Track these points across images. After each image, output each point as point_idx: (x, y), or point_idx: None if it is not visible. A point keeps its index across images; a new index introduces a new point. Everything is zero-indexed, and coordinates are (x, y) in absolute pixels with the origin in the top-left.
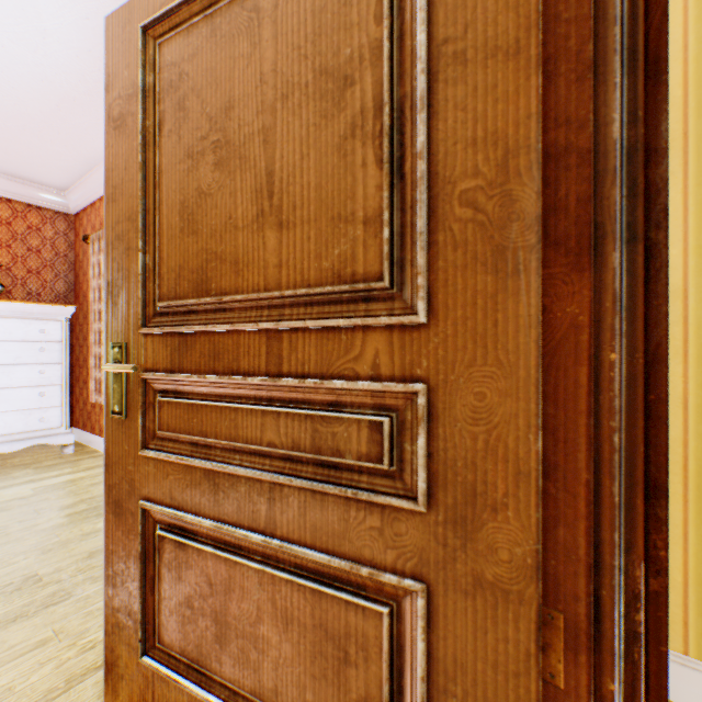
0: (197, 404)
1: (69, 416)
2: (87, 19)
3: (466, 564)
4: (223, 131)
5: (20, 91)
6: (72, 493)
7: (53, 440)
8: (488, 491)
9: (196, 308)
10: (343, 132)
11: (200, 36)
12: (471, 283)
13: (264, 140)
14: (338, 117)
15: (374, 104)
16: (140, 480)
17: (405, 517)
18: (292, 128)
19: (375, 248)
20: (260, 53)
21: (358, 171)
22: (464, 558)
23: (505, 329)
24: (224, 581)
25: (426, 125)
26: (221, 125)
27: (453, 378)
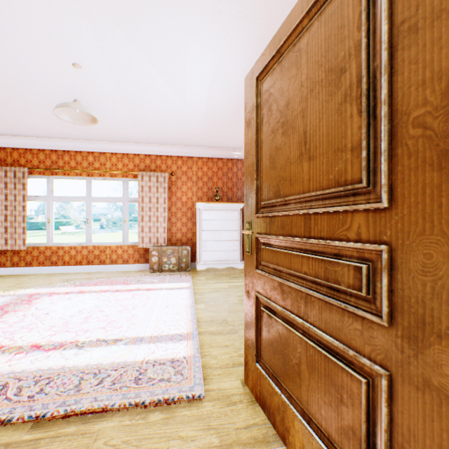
0: (275, 250)
1: (241, 255)
2: (244, 70)
3: (417, 368)
4: (285, 116)
5: (223, 112)
6: (241, 290)
7: (235, 265)
8: (434, 323)
9: (275, 204)
10: (339, 100)
11: (276, 74)
12: (420, 179)
13: (302, 116)
14: (337, 93)
15: (356, 79)
16: (255, 283)
17: (375, 327)
18: (314, 106)
19: (357, 164)
20: (300, 72)
21: (347, 121)
22: (415, 364)
23: (447, 209)
24: (285, 338)
25: (388, 81)
26: (284, 114)
27: (407, 243)
